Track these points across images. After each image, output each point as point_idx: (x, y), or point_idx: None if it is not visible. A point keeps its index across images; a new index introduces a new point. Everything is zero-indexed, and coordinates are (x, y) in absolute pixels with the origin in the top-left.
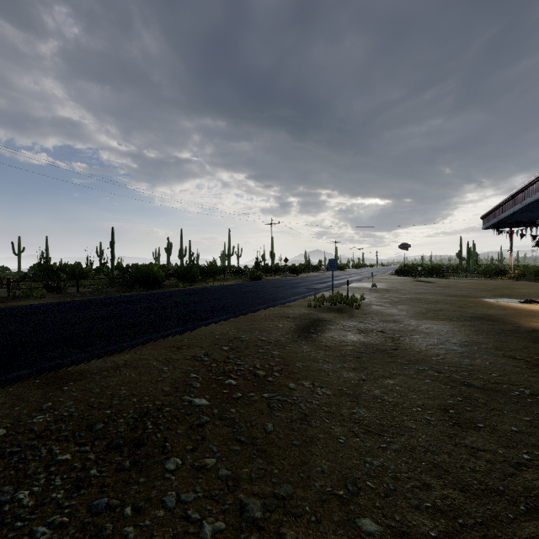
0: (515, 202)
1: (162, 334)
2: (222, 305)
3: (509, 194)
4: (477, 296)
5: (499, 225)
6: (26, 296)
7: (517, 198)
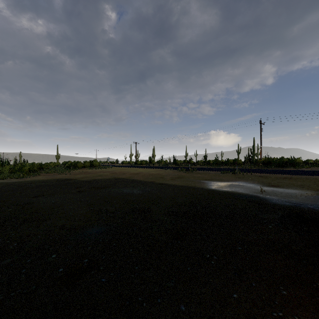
0: None
1: (305, 175)
2: None
3: None
4: None
5: None
6: None
7: None
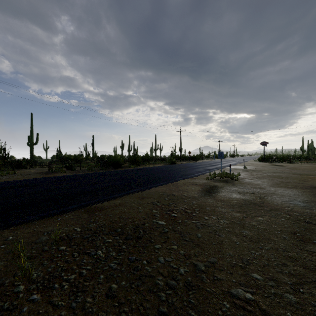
0: None
1: (132, 191)
2: (158, 177)
3: None
4: (315, 175)
5: None
6: (57, 171)
7: None
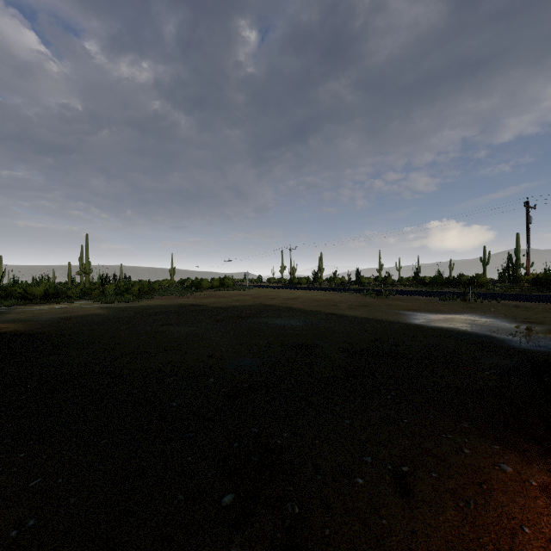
0: None
1: None
2: None
3: None
4: None
5: None
6: None
7: None
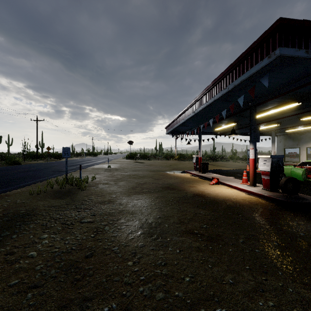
0: (181, 119)
1: None
2: None
3: (178, 114)
4: (164, 170)
5: (173, 132)
6: None
7: (182, 116)
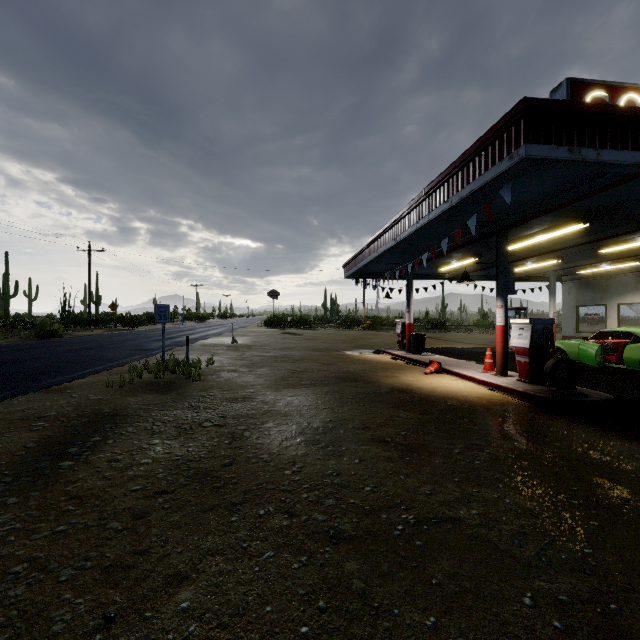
0: (372, 250)
1: None
2: None
3: (367, 242)
4: (340, 349)
5: (358, 275)
6: None
7: (373, 246)
